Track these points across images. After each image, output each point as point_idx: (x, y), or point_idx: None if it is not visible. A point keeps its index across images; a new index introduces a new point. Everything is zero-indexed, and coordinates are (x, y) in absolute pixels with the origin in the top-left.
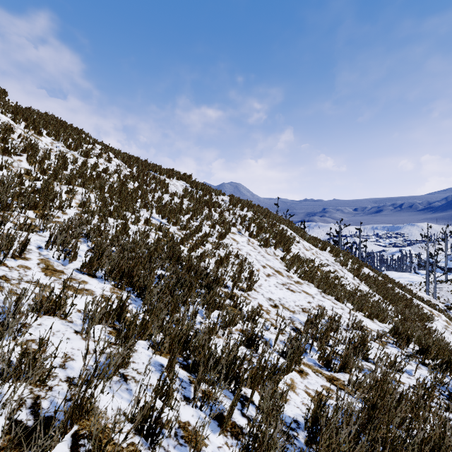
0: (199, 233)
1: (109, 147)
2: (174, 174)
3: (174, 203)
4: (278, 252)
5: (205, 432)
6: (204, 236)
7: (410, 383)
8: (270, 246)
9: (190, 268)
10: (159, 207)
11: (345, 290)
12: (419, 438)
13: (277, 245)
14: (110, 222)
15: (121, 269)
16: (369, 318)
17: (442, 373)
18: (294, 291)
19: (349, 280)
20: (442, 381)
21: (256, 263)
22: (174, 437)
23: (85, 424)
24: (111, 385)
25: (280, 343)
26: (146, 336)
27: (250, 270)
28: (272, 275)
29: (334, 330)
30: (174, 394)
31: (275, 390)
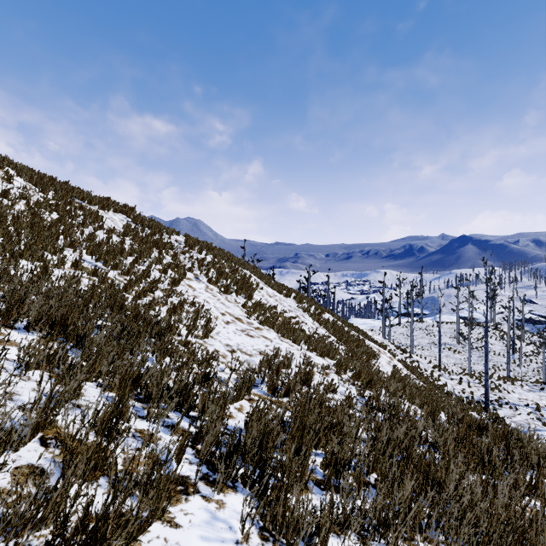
0: (147, 279)
1: (5, 160)
2: (111, 204)
3: (112, 242)
4: (240, 299)
5: (159, 434)
6: (153, 282)
7: (340, 399)
8: (231, 293)
9: (137, 316)
10: (92, 247)
11: (304, 334)
12: (326, 421)
13: (238, 291)
14: (21, 265)
15: (49, 318)
16: (321, 356)
17: (364, 388)
18: (253, 336)
19: (309, 324)
20: (363, 394)
21: (214, 311)
22: (132, 437)
23: (49, 432)
24: (66, 410)
25: (234, 381)
26: (93, 378)
27: (207, 317)
28: (232, 322)
29: (286, 366)
30: (129, 415)
31: (221, 405)
